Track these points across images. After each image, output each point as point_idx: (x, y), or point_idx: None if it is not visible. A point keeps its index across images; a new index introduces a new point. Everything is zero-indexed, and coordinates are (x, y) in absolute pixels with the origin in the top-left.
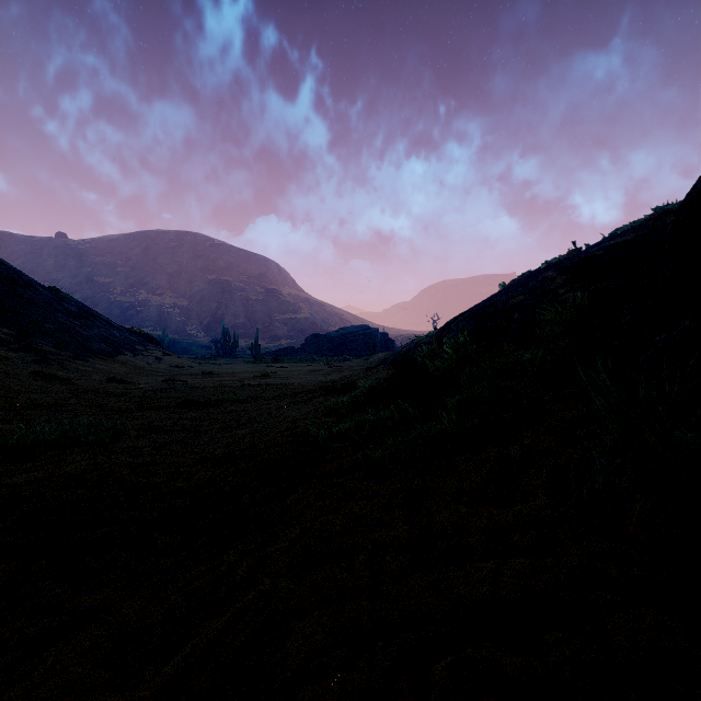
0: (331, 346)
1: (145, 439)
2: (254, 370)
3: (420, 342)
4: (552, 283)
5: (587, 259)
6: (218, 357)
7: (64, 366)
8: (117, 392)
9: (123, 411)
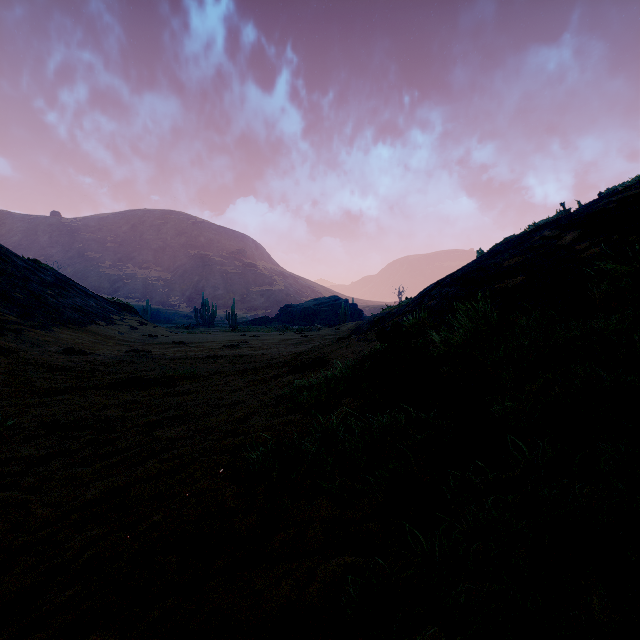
0: (303, 316)
1: (30, 445)
2: (226, 340)
3: (392, 311)
4: (558, 240)
5: (596, 213)
6: (197, 326)
7: (19, 336)
8: (65, 366)
9: (49, 392)
